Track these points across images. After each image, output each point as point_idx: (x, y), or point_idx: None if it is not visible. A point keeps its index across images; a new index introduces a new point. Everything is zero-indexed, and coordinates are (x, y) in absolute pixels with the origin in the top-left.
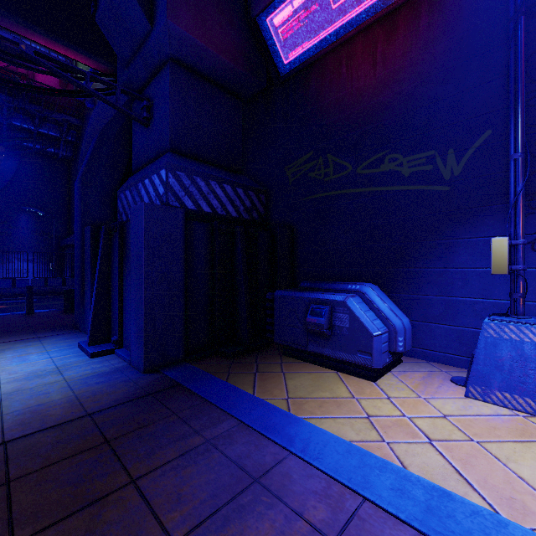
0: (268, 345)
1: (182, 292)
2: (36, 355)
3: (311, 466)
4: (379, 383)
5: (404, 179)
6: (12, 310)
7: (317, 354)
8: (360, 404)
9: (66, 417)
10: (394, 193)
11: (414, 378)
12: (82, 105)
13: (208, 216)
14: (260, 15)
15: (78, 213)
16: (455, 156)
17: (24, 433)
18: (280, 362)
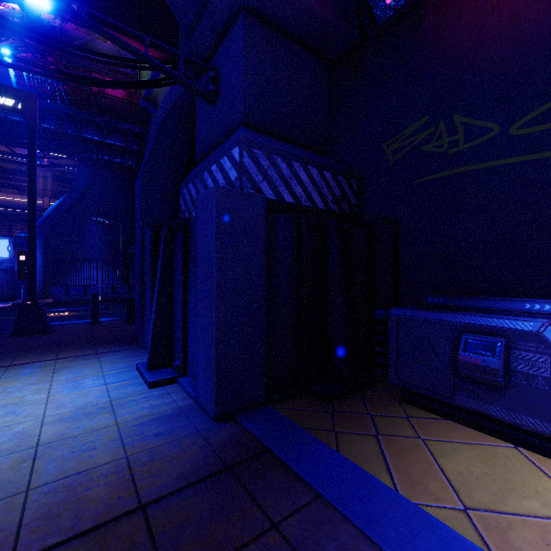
0: (372, 382)
1: (262, 309)
2: (91, 379)
3: None
4: None
5: None
6: (82, 317)
7: (471, 411)
8: None
9: (110, 509)
10: None
11: None
12: (145, 114)
13: (291, 208)
14: None
15: (138, 214)
16: None
17: (46, 542)
18: (404, 415)
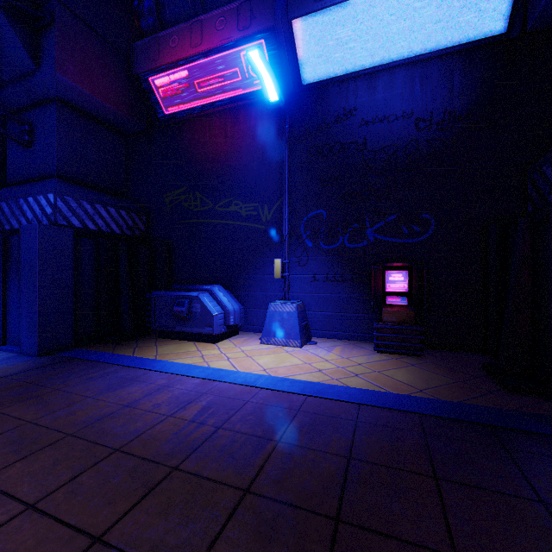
0: (147, 334)
1: (72, 294)
2: None
3: (163, 372)
4: (218, 344)
5: (243, 218)
6: None
7: (182, 333)
8: (201, 352)
9: None
10: (237, 226)
11: (240, 340)
12: None
13: (94, 233)
14: (142, 74)
15: None
16: (268, 209)
17: None
18: (155, 341)
